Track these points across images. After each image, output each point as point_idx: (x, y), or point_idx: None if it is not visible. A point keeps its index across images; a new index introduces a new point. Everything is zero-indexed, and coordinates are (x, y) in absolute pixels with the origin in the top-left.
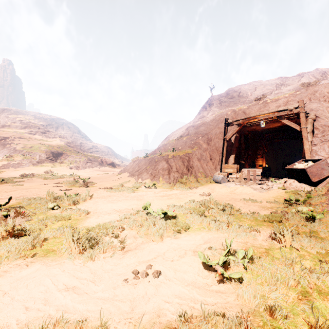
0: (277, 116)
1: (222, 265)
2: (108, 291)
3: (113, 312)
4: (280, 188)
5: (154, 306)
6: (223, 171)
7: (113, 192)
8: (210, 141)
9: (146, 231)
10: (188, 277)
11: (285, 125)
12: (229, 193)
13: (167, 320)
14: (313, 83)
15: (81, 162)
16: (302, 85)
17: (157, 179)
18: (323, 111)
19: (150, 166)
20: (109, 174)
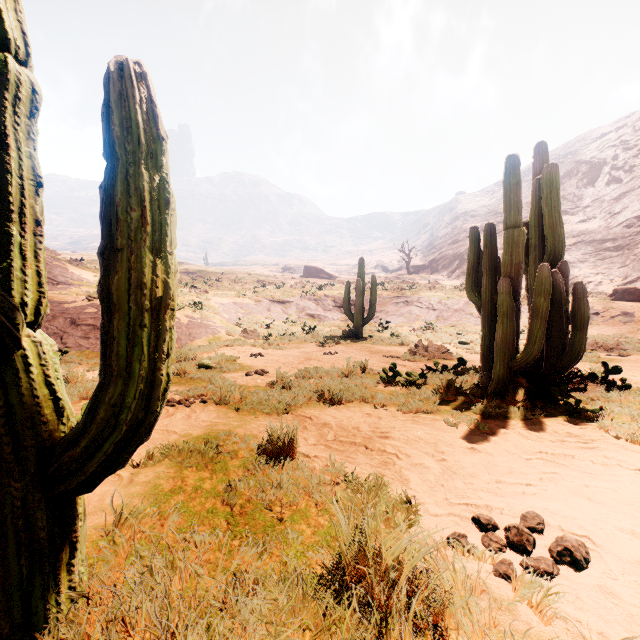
0: None
1: None
2: None
3: None
4: None
5: None
6: None
7: None
8: None
9: None
10: None
11: None
12: None
13: None
14: None
15: None
16: None
17: None
18: None
19: None
20: None
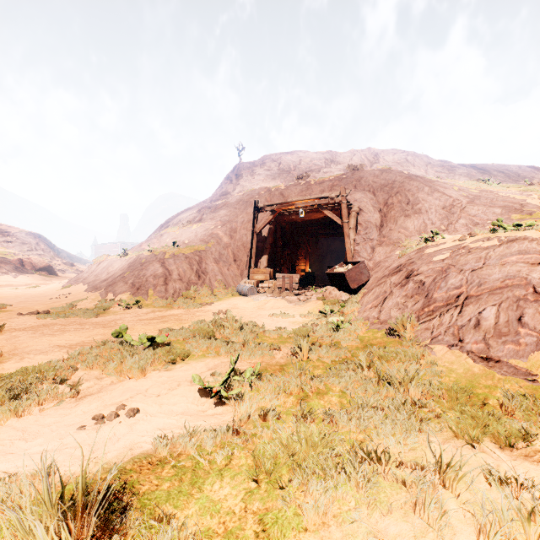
0: (318, 204)
1: (223, 386)
2: (52, 442)
3: (62, 460)
4: (319, 298)
5: (126, 443)
6: (251, 279)
7: (53, 319)
8: (235, 232)
9: (118, 367)
10: (178, 408)
11: (328, 217)
12: (257, 309)
13: (143, 450)
14: (360, 167)
15: None
16: (349, 167)
17: (143, 292)
18: (367, 203)
19: (131, 272)
20: (42, 288)
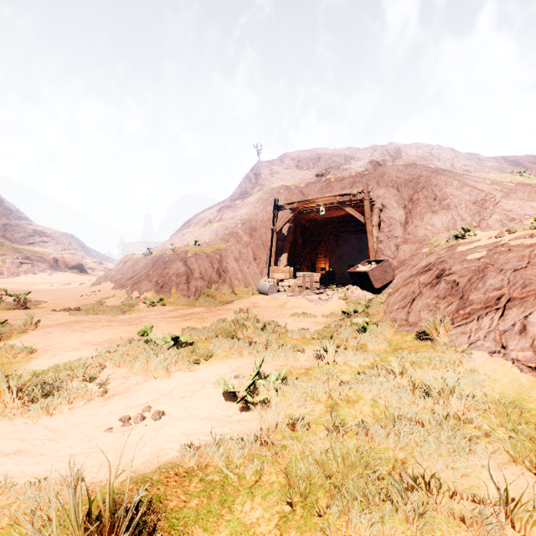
0: (340, 202)
1: (249, 391)
2: (81, 444)
3: (89, 465)
4: (341, 298)
5: (152, 448)
6: (271, 277)
7: (84, 315)
8: (254, 231)
9: (144, 366)
10: (203, 412)
11: (349, 214)
12: (277, 308)
13: (169, 458)
14: (383, 162)
15: (7, 263)
16: (371, 163)
17: (166, 290)
18: (390, 199)
19: (155, 270)
20: (74, 285)
